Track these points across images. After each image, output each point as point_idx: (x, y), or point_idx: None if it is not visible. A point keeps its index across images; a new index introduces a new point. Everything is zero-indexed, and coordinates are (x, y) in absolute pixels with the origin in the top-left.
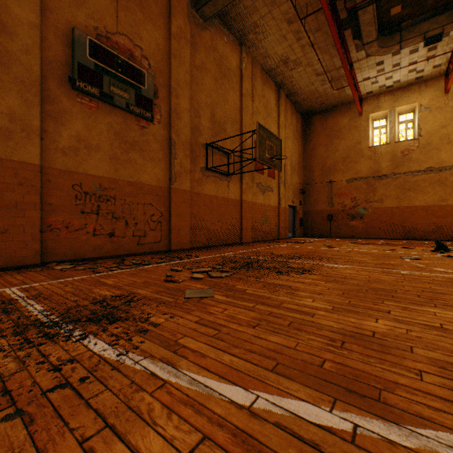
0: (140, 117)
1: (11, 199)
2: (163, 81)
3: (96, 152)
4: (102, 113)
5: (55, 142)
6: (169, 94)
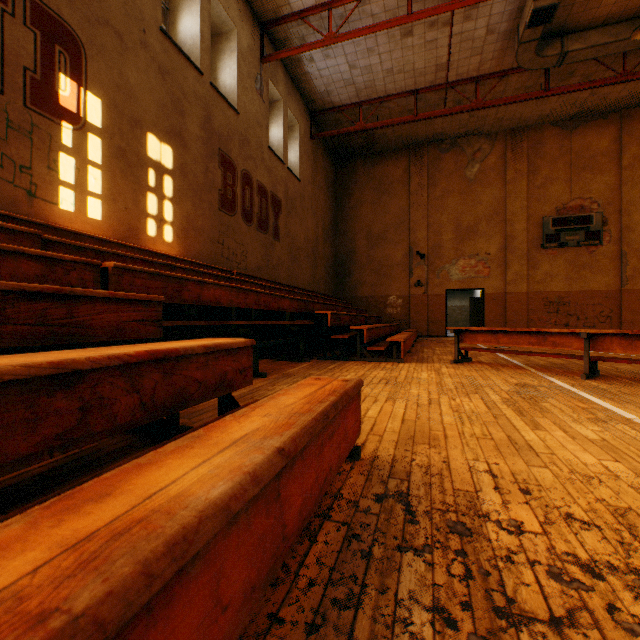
0: (588, 246)
1: (515, 309)
2: (611, 210)
3: (555, 278)
4: (559, 254)
5: (533, 279)
6: (619, 216)
